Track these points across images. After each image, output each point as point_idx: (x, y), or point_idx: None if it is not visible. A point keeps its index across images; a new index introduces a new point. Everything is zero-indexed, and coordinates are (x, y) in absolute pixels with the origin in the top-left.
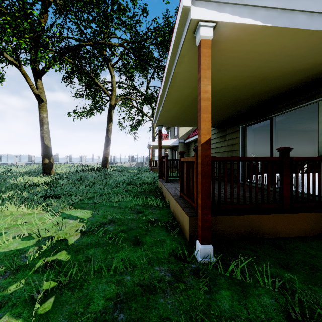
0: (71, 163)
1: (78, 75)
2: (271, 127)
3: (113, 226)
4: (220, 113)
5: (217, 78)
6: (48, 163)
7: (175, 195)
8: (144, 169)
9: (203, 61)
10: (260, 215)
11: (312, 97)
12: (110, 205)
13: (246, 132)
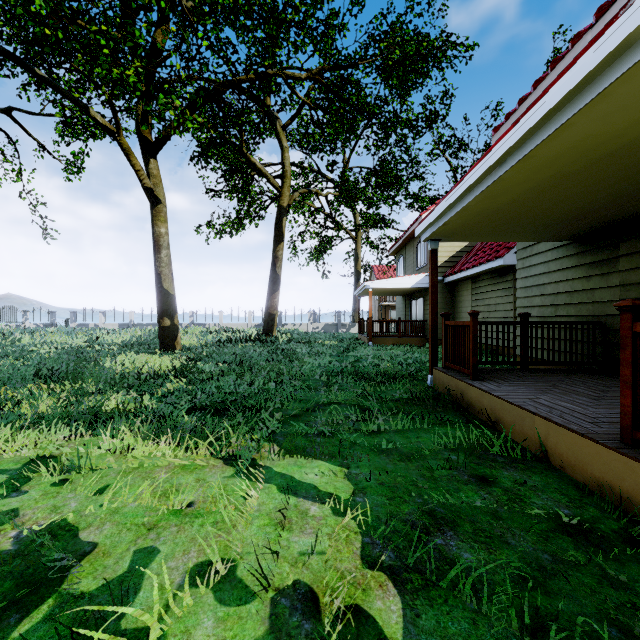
0: (199, 325)
1: (220, 149)
2: None
3: (463, 542)
4: (636, 197)
5: None
6: (169, 326)
7: (591, 433)
8: (348, 338)
9: None
10: None
11: None
12: (369, 445)
13: None
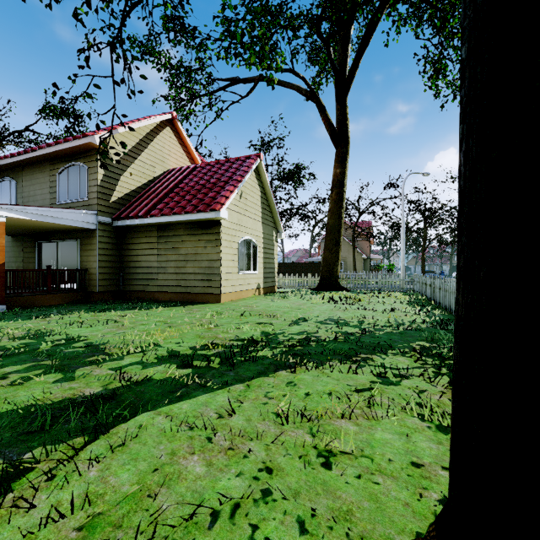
0: None
1: None
2: (58, 248)
3: None
4: (14, 230)
5: (9, 222)
6: None
7: None
8: None
9: (1, 231)
10: (35, 296)
11: (75, 238)
12: None
13: (42, 247)
